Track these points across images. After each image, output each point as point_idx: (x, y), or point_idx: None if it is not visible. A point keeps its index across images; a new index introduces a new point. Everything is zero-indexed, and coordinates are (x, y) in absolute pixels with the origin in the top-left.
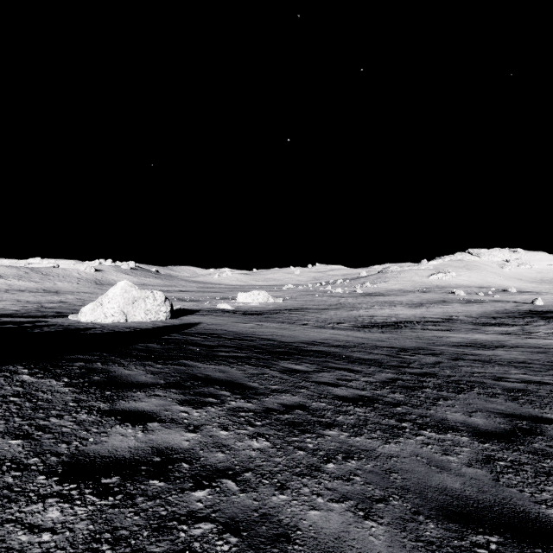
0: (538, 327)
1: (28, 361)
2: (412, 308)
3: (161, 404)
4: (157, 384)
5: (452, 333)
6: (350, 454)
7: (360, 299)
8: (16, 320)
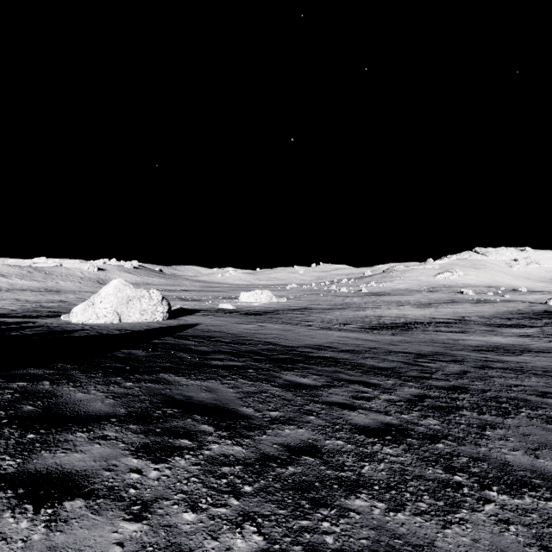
0: None
1: None
2: (421, 308)
3: (104, 456)
4: (114, 415)
5: (468, 336)
6: None
7: (366, 299)
8: (3, 321)
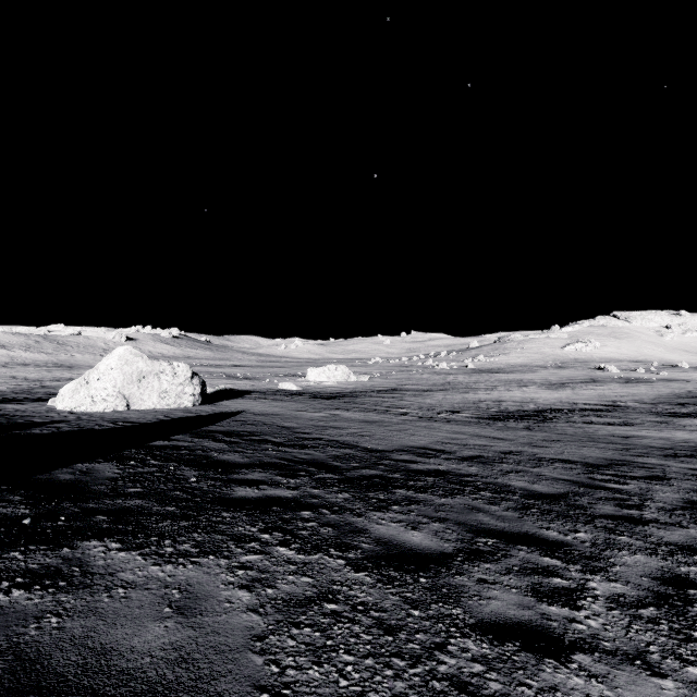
0: None
1: None
2: (552, 390)
3: None
4: None
5: (637, 430)
6: None
7: (475, 377)
8: None
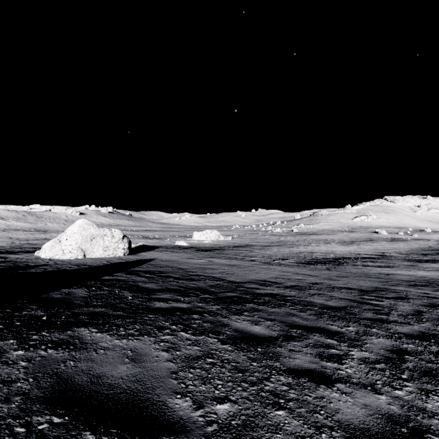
0: None
1: None
2: (345, 246)
3: None
4: None
5: (395, 270)
6: None
7: (297, 237)
8: None
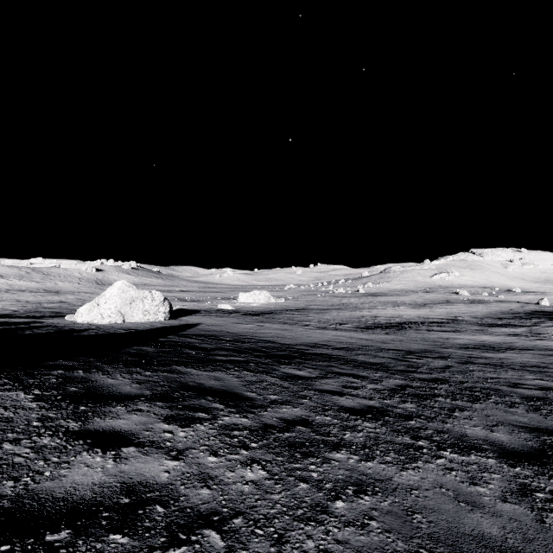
0: (546, 328)
1: (1, 369)
2: (416, 309)
3: (142, 422)
4: (142, 395)
5: (458, 335)
6: (362, 487)
7: (363, 299)
8: (11, 321)
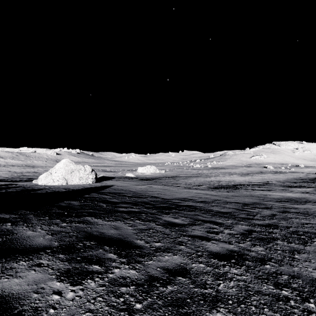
0: None
1: None
2: (243, 176)
3: (36, 280)
4: (49, 247)
5: (272, 192)
6: None
7: (211, 171)
8: None
